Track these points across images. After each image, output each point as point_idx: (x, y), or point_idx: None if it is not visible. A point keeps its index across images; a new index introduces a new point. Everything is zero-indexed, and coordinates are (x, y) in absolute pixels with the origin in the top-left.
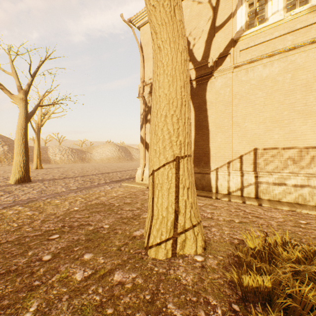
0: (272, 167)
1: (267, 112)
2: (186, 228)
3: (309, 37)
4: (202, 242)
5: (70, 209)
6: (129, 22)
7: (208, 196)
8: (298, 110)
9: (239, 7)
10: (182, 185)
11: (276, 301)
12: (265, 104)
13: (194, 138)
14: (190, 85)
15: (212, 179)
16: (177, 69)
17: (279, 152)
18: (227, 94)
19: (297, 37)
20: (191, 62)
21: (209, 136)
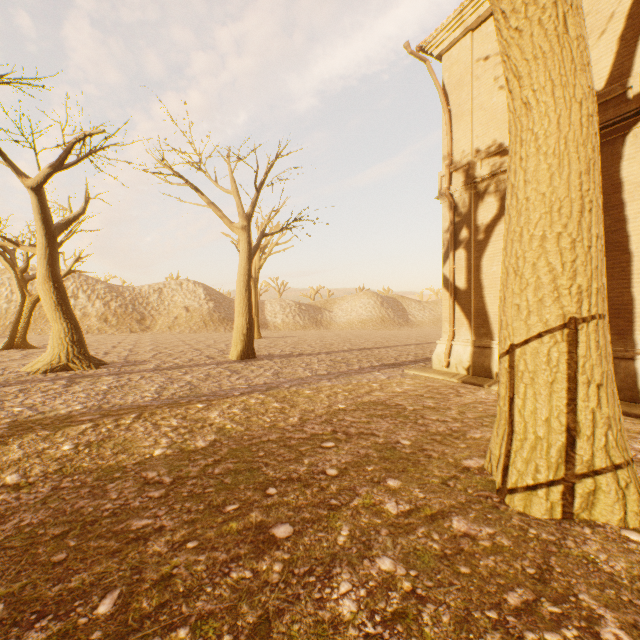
0: None
1: None
2: (597, 468)
3: None
4: (639, 505)
5: (332, 406)
6: (418, 52)
7: (630, 414)
8: None
9: None
10: (585, 379)
11: None
12: None
13: None
14: None
15: (639, 374)
16: (569, 140)
17: None
18: None
19: None
20: None
21: (629, 267)
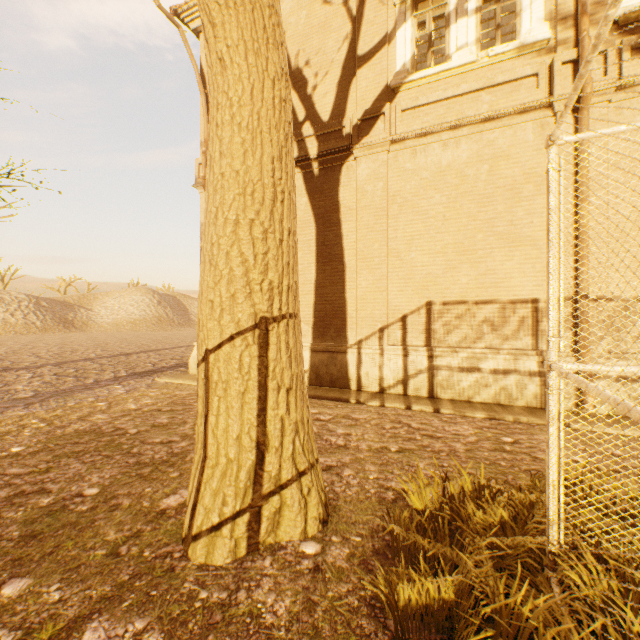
0: (457, 338)
1: (449, 233)
2: (284, 481)
3: (517, 102)
4: (320, 507)
5: None
6: (173, 15)
7: (342, 399)
8: (500, 232)
9: (401, 25)
10: (276, 384)
11: (464, 634)
12: (447, 219)
13: (315, 279)
14: (308, 170)
15: (350, 364)
16: (263, 117)
17: (469, 309)
18: (379, 193)
19: (499, 99)
20: (309, 122)
21: (344, 276)
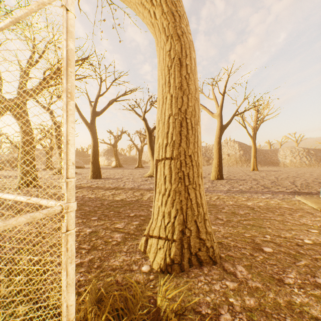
0: None
1: None
2: (154, 234)
3: None
4: (162, 261)
5: None
6: None
7: None
8: None
9: None
10: (159, 190)
11: None
12: None
13: None
14: None
15: None
16: (159, 70)
17: None
18: None
19: None
20: None
21: None
